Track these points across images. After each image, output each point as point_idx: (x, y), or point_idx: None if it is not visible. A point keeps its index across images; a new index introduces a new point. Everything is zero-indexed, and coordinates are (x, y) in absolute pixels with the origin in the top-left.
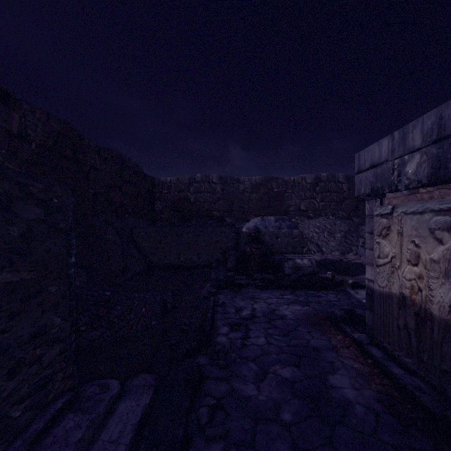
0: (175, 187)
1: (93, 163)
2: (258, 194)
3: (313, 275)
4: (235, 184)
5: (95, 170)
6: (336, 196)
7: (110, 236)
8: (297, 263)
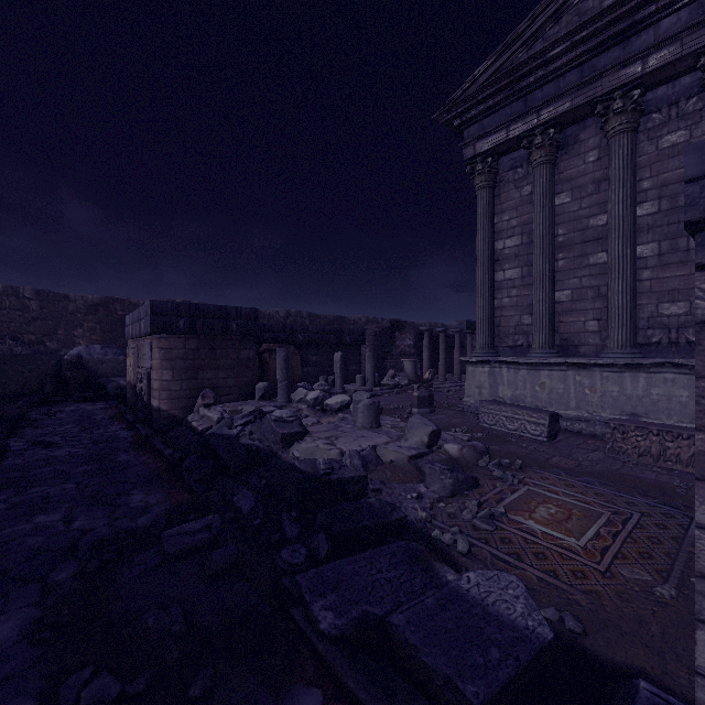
0: None
1: None
2: (97, 317)
3: None
4: (62, 302)
5: None
6: None
7: None
8: (121, 384)
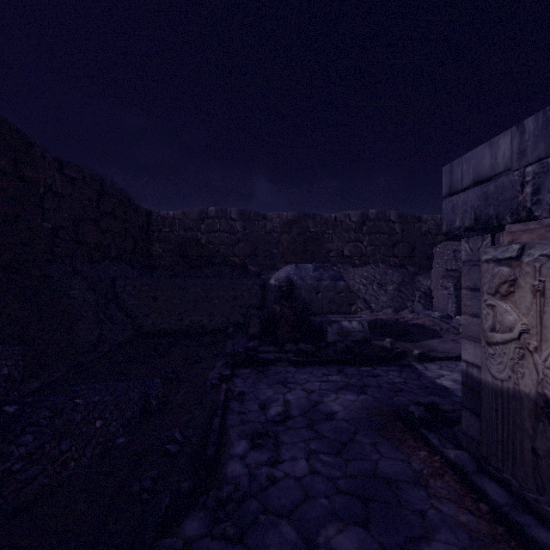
0: (180, 223)
1: (50, 184)
2: (291, 235)
3: (365, 343)
4: (261, 221)
5: (54, 195)
6: (387, 239)
7: (77, 291)
8: (343, 327)
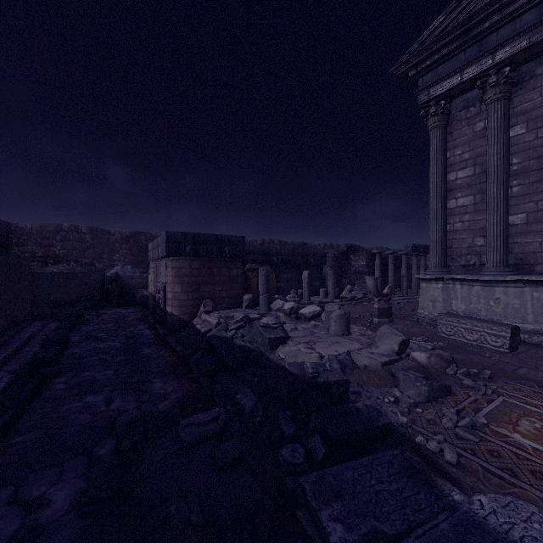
0: (37, 234)
1: None
2: (129, 245)
3: None
4: (106, 235)
5: None
6: None
7: None
8: (144, 294)
